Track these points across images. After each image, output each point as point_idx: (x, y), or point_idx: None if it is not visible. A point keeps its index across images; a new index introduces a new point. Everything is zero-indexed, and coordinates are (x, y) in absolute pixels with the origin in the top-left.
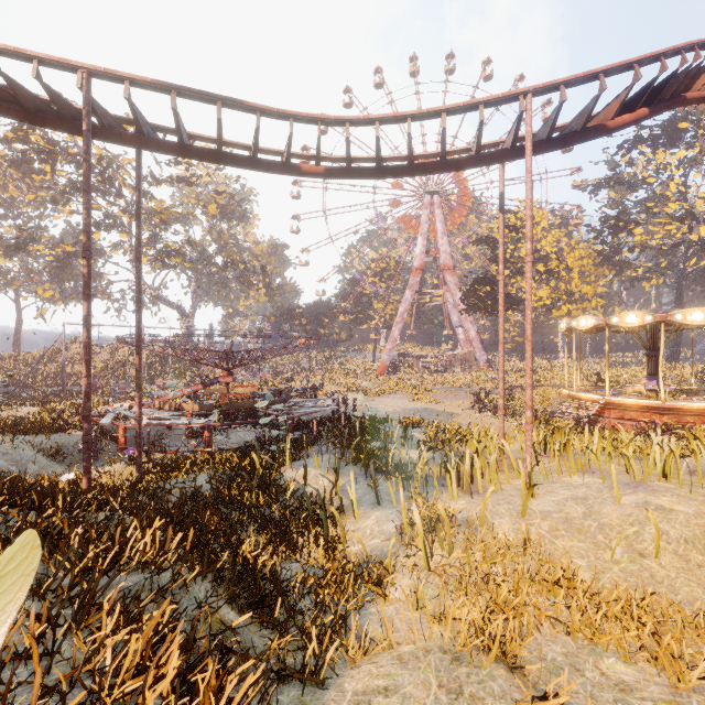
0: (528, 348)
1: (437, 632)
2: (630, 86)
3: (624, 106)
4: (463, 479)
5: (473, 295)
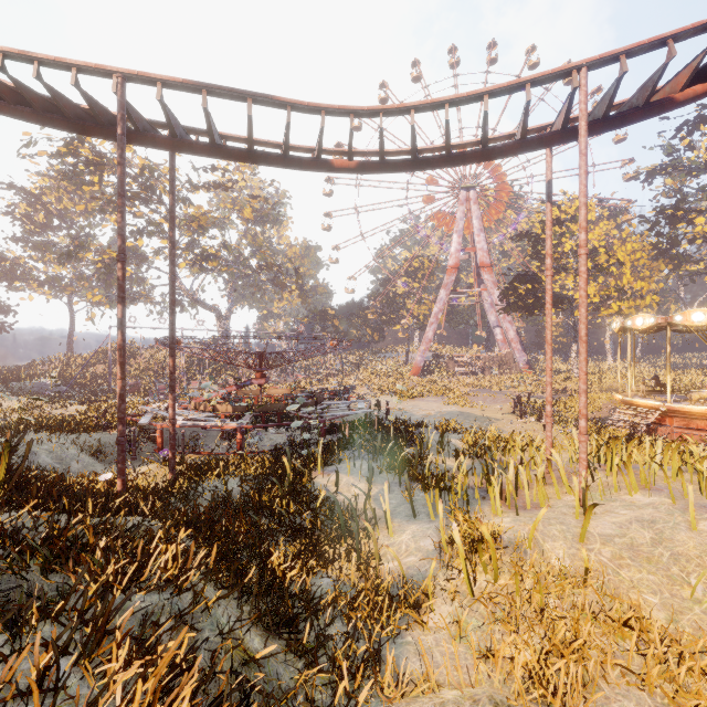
0: (582, 350)
1: (484, 672)
2: (705, 51)
3: (694, 75)
4: (507, 493)
5: (512, 294)
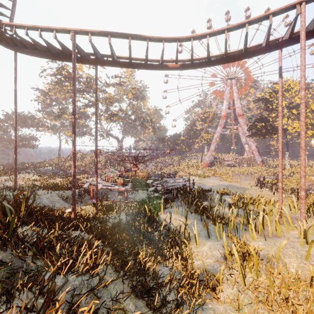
0: (302, 154)
1: None
2: None
3: None
4: (258, 227)
5: (254, 128)
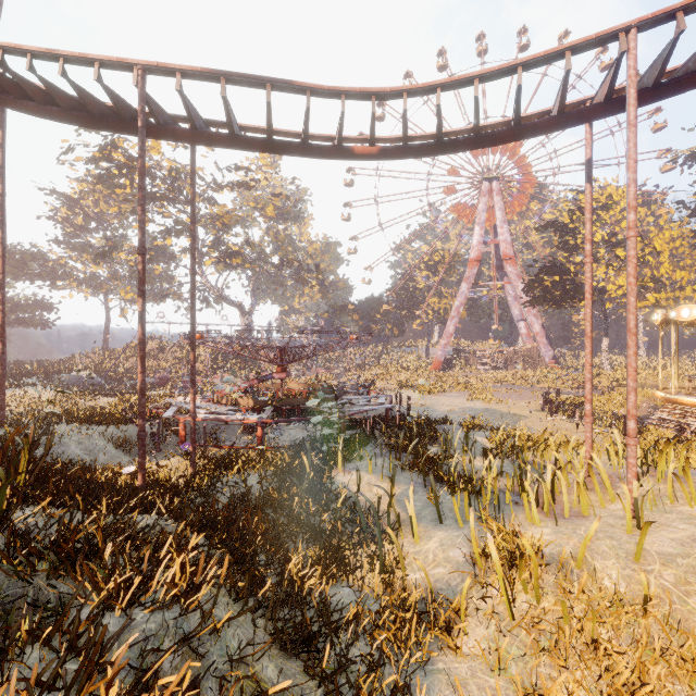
0: (631, 343)
1: None
2: None
3: None
4: (543, 498)
5: (537, 286)
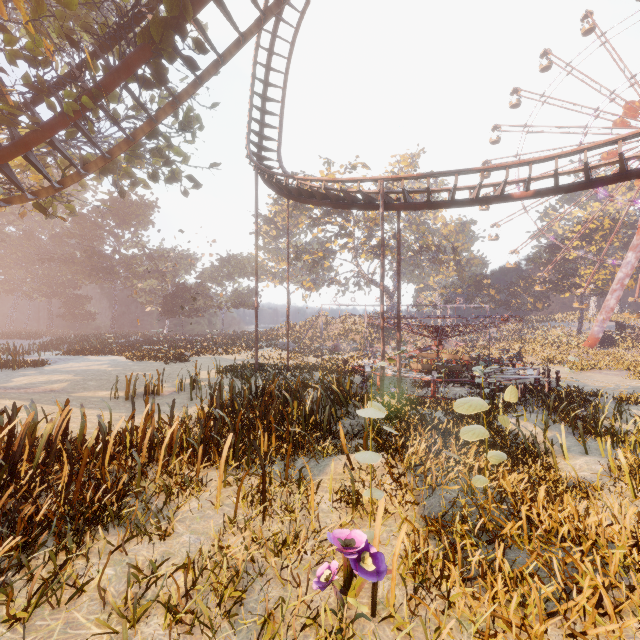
0: None
1: None
2: None
3: None
4: None
5: None
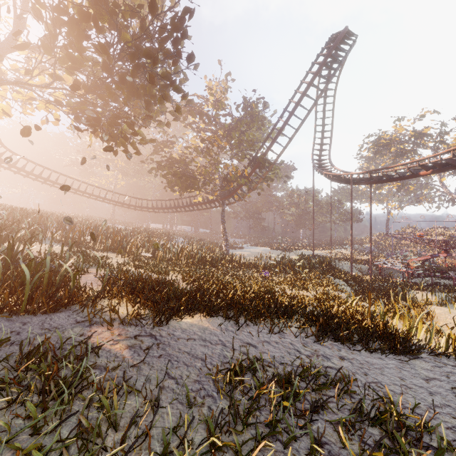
0: None
1: None
2: None
3: None
4: None
5: None
